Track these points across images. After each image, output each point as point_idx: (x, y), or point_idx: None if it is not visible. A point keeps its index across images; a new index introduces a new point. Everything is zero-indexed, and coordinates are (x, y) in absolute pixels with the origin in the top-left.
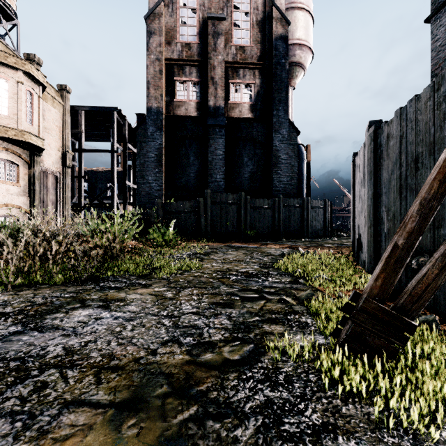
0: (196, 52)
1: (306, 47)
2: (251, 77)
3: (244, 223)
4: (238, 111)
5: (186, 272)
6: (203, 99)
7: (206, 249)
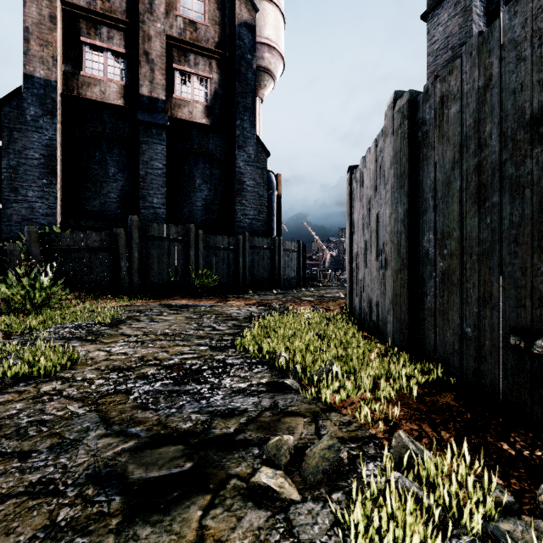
0: (119, 8)
1: (276, 52)
2: (206, 67)
3: (195, 269)
4: (188, 111)
5: (22, 382)
6: (131, 82)
7: (117, 315)
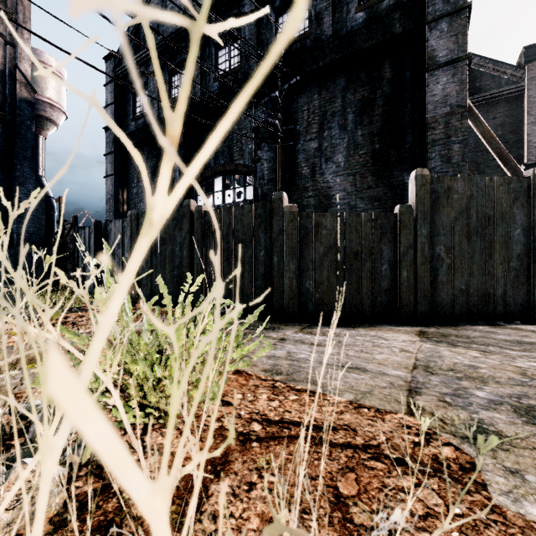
0: None
1: (58, 109)
2: None
3: None
4: None
5: None
6: None
7: None
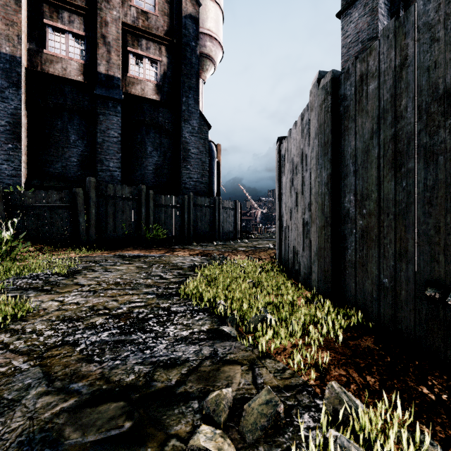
0: None
1: (216, 41)
2: (156, 51)
3: (146, 224)
4: (140, 88)
5: None
6: (90, 61)
7: (74, 265)
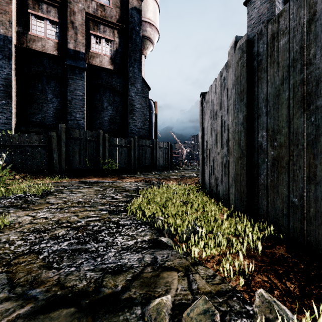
0: None
1: (154, 27)
2: (110, 34)
3: (103, 159)
4: (99, 60)
5: None
6: (62, 40)
7: (47, 189)
